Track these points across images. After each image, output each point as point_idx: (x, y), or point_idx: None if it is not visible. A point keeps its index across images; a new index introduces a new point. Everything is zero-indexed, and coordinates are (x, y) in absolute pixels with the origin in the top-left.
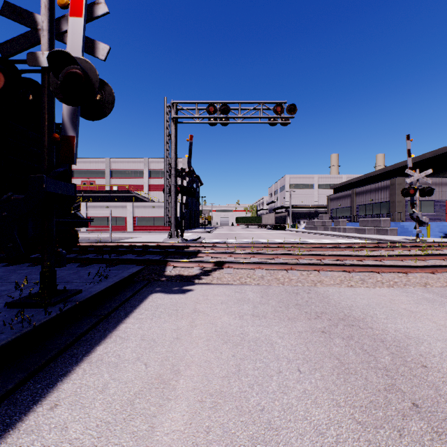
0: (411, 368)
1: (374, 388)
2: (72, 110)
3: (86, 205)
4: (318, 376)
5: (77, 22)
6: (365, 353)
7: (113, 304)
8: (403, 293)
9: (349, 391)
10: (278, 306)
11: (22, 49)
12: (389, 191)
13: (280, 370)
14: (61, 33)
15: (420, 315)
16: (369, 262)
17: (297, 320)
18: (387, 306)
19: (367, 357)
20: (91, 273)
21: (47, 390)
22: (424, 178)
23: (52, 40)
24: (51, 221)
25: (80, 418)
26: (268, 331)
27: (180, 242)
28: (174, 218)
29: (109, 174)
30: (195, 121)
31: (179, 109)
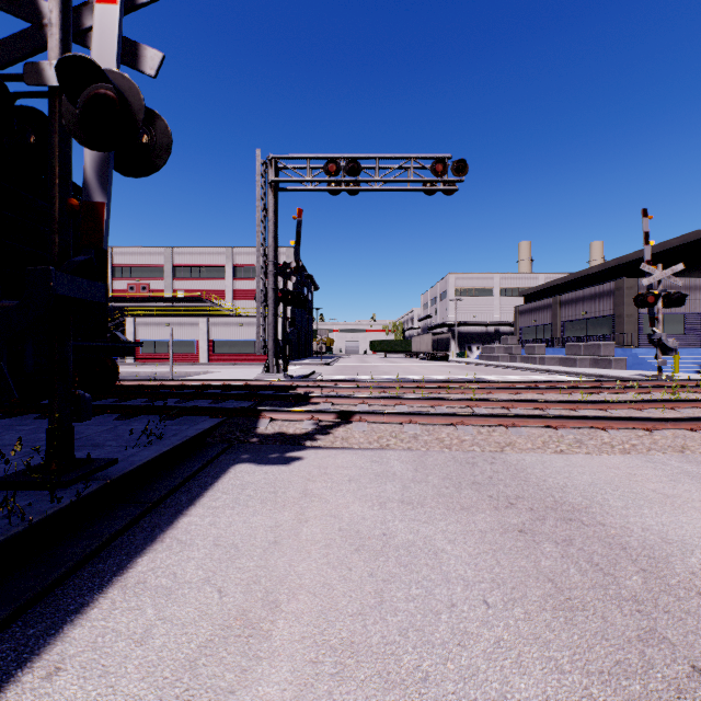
0: (679, 598)
1: (619, 637)
2: (101, 159)
3: (135, 322)
4: (520, 614)
5: (108, 11)
6: (597, 570)
7: (169, 483)
8: (648, 464)
9: (577, 642)
10: (443, 487)
11: (18, 59)
12: (613, 299)
13: (453, 602)
14: (83, 31)
15: (681, 501)
16: (587, 412)
17: (476, 510)
18: (625, 487)
19: (600, 577)
20: (135, 430)
21: (44, 641)
22: (670, 278)
23: (66, 43)
24: (65, 344)
25: (98, 695)
26: (429, 530)
27: (282, 380)
28: (273, 341)
29: (170, 272)
30: (306, 188)
31: (280, 168)
